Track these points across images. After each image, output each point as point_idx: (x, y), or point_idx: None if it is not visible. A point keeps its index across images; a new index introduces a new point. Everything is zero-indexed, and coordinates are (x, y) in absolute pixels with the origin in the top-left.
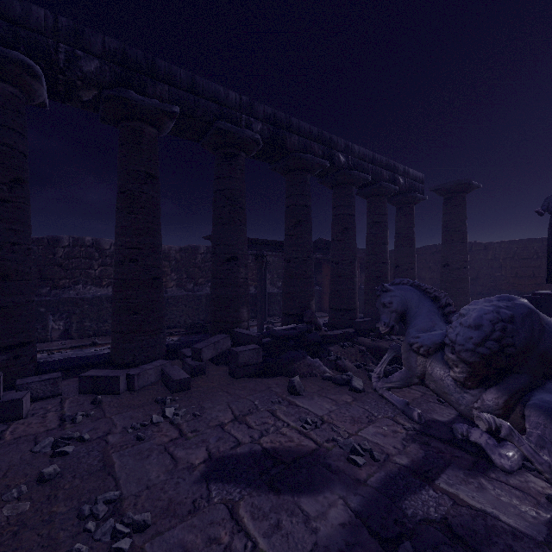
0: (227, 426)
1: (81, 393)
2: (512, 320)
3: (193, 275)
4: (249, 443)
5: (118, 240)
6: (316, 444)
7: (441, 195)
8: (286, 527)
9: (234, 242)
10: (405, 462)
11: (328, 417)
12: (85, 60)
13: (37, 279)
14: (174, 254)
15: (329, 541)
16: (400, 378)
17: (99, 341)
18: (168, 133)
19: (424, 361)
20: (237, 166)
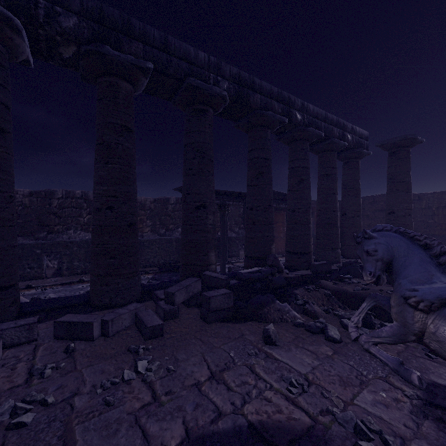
0: (204, 386)
1: (56, 339)
2: None
3: (165, 222)
4: (231, 414)
5: (96, 188)
6: (309, 418)
7: (386, 150)
8: None
9: (203, 191)
10: None
11: (312, 375)
12: (64, 16)
13: (36, 226)
14: (149, 205)
15: None
16: (392, 333)
17: (85, 279)
18: (143, 91)
19: (424, 318)
20: (206, 120)
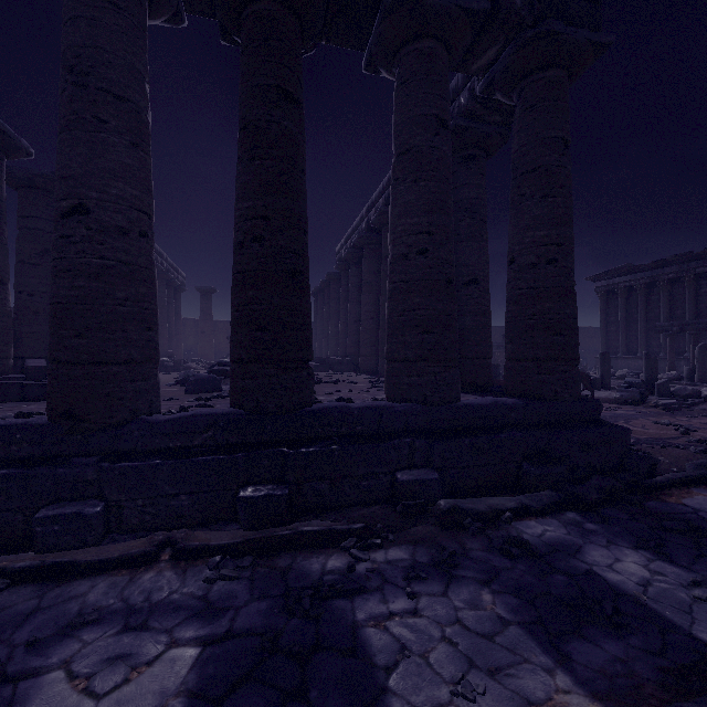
0: None
1: None
2: None
3: None
4: None
5: None
6: None
7: (200, 292)
8: None
9: None
10: None
11: None
12: None
13: None
14: None
15: None
16: None
17: None
18: None
19: None
20: None
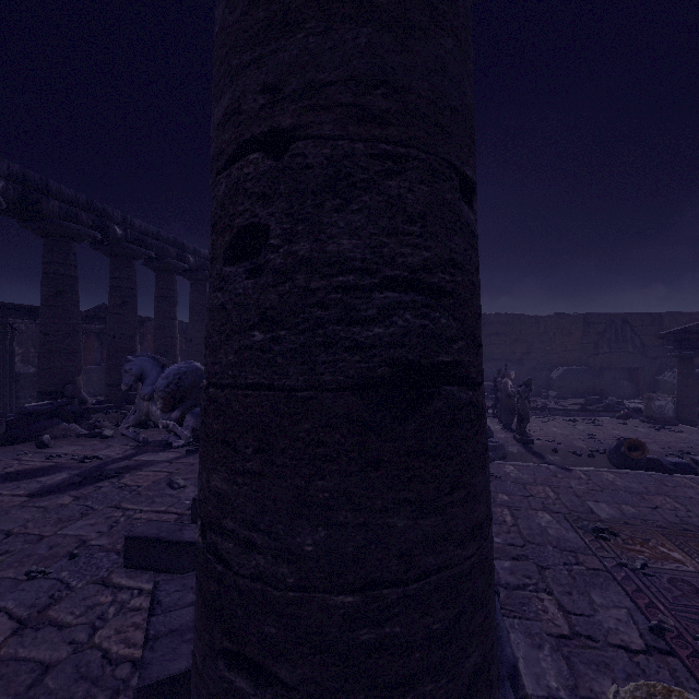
0: None
1: None
2: (186, 373)
3: None
4: None
5: None
6: (56, 463)
7: None
8: (25, 486)
9: None
10: (120, 456)
11: (72, 452)
12: None
13: None
14: None
15: (54, 483)
16: (134, 418)
17: None
18: None
19: (148, 404)
20: None
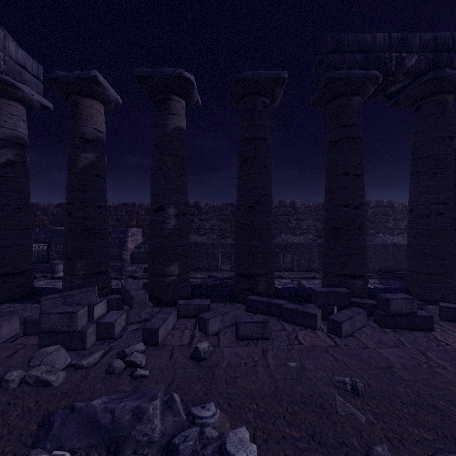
0: None
1: (442, 320)
2: None
3: None
4: None
5: (421, 197)
6: None
7: None
8: None
9: None
10: None
11: None
12: (407, 59)
13: None
14: None
15: None
16: None
17: (317, 276)
18: None
19: None
20: None
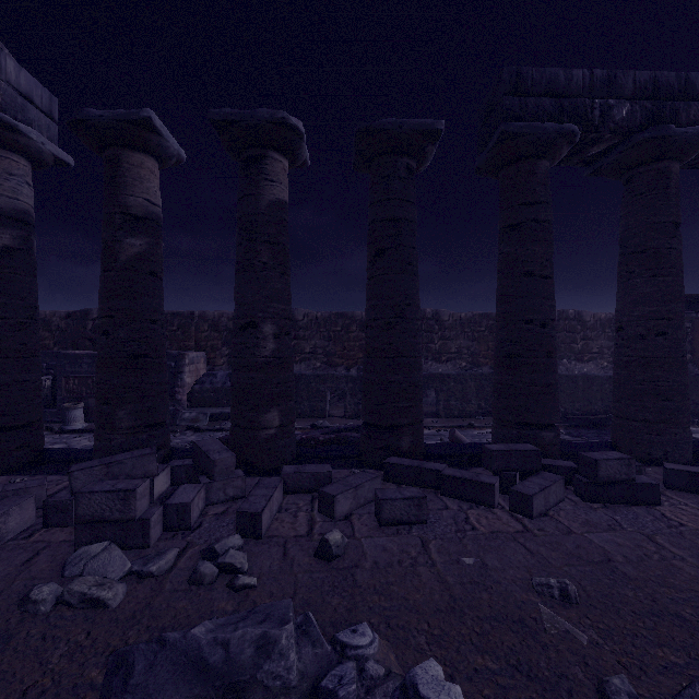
0: None
1: (669, 488)
2: None
3: None
4: None
5: (635, 310)
6: None
7: None
8: None
9: None
10: None
11: None
12: (616, 108)
13: None
14: None
15: None
16: None
17: (475, 424)
18: None
19: None
20: None
